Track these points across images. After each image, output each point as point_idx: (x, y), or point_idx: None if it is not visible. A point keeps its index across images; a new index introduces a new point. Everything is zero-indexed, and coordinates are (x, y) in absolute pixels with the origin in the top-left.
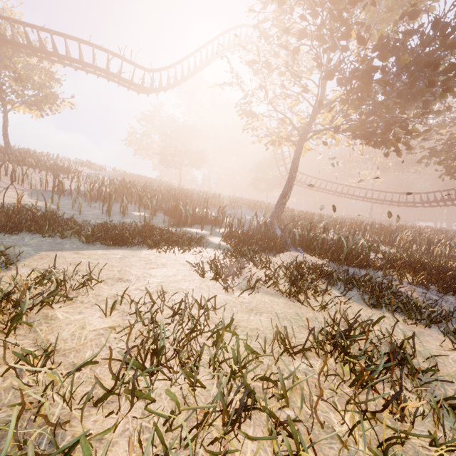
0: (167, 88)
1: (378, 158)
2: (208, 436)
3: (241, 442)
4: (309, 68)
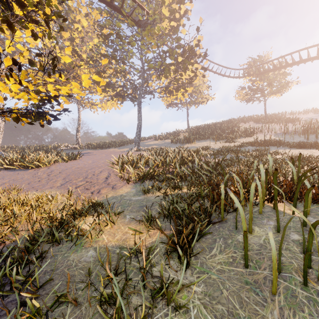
0: None
1: None
2: None
3: None
4: None
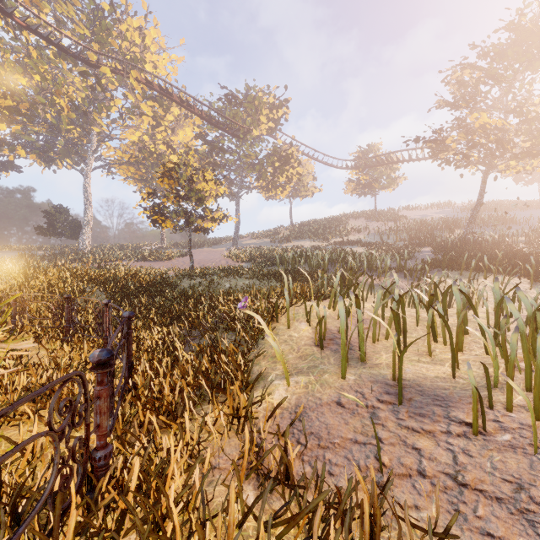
0: None
1: None
2: None
3: None
4: None
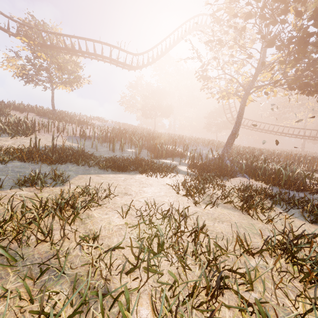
0: (147, 65)
1: (310, 103)
2: (197, 302)
3: (221, 309)
4: (252, 40)
